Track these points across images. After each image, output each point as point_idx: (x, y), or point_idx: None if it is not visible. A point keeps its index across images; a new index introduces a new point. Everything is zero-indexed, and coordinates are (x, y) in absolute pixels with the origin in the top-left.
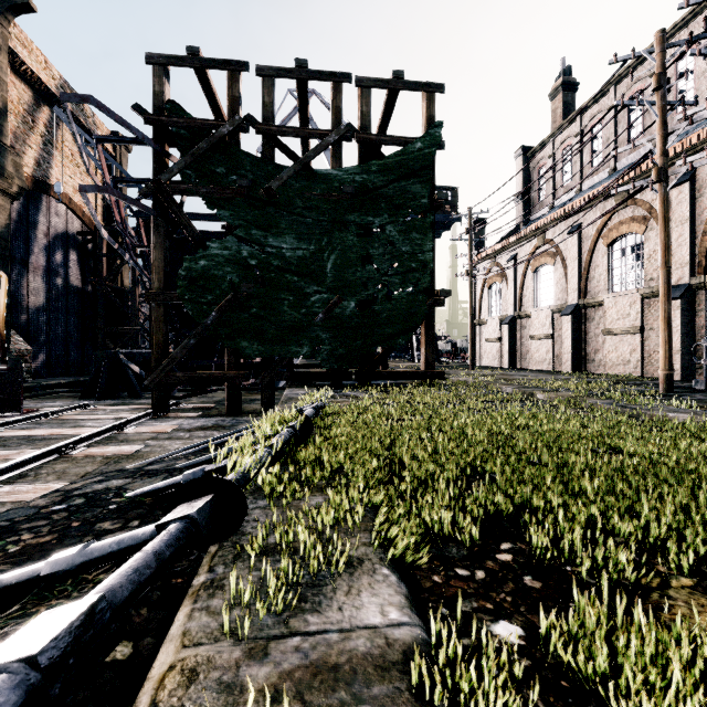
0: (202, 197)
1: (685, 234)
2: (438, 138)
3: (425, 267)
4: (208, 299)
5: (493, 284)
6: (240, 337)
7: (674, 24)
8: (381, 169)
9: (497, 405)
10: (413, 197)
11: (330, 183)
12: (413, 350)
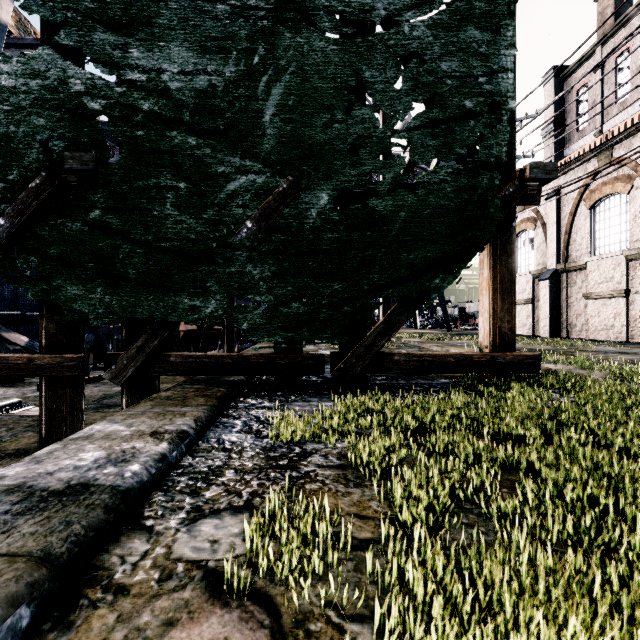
0: None
1: None
2: None
3: (497, 109)
4: None
5: (520, 233)
6: (62, 275)
7: None
8: None
9: None
10: None
11: None
12: (415, 315)
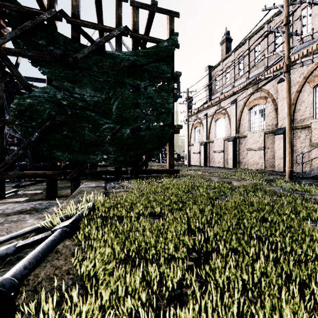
0: (28, 58)
1: (284, 104)
2: (176, 41)
3: (169, 112)
4: (32, 124)
5: (196, 127)
6: (55, 149)
7: (274, 14)
8: (145, 54)
9: (221, 194)
10: (163, 72)
11: (115, 59)
12: (160, 157)
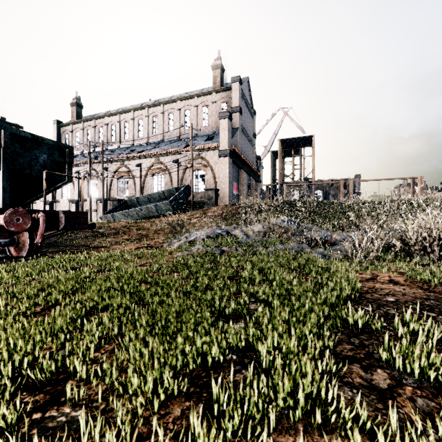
0: None
1: (106, 184)
2: None
3: None
4: None
5: None
6: None
7: (110, 113)
8: None
9: None
10: None
11: None
12: None
